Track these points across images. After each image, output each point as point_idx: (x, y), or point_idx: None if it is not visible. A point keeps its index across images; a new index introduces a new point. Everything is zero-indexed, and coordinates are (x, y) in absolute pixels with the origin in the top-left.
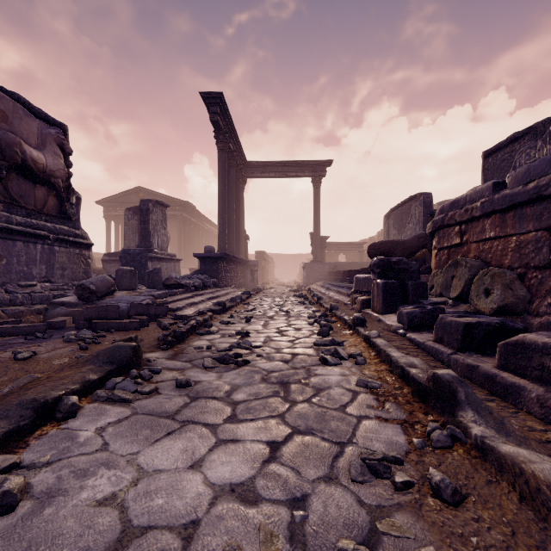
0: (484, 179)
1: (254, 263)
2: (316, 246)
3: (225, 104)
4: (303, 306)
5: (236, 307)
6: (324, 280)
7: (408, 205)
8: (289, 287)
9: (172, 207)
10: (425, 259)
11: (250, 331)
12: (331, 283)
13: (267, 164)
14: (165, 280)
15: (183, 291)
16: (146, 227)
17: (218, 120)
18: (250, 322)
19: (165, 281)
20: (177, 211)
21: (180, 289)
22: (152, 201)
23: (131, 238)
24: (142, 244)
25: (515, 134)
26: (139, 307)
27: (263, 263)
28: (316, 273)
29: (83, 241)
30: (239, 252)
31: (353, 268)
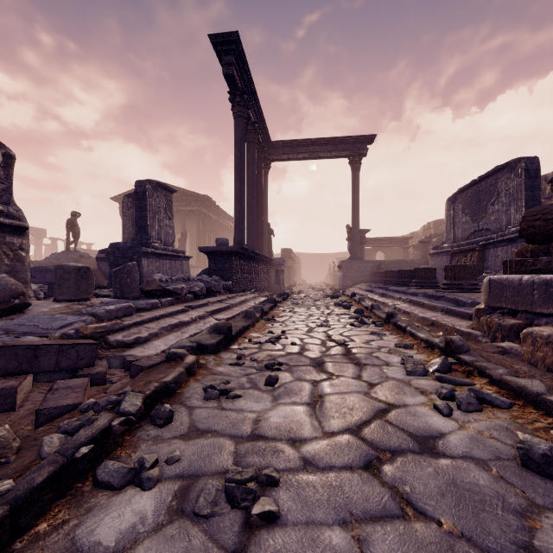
0: None
1: (279, 261)
2: (355, 241)
3: (243, 53)
4: (364, 327)
5: (252, 329)
6: (365, 282)
7: (491, 179)
8: (322, 291)
9: (190, 201)
10: (550, 251)
11: (276, 448)
12: (383, 287)
13: (295, 143)
14: (145, 283)
15: (171, 301)
16: (143, 215)
17: (233, 72)
18: (276, 386)
19: (144, 286)
20: (196, 206)
21: (164, 299)
22: (152, 183)
23: (130, 231)
24: (138, 236)
25: None
26: (0, 356)
27: (289, 263)
28: (355, 273)
29: (1, 220)
30: (262, 248)
31: (401, 267)
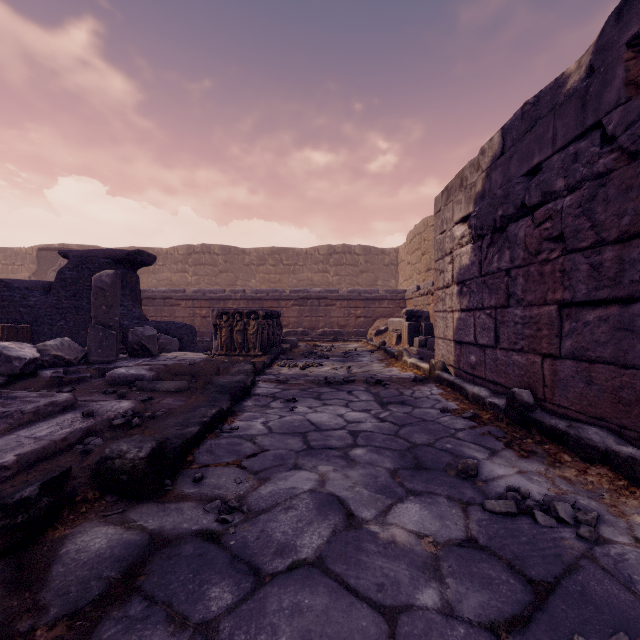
0: (38, 262)
1: None
2: None
3: None
4: None
5: None
6: None
7: None
8: None
9: None
10: None
11: None
12: None
13: None
14: None
15: None
16: None
17: None
18: None
19: None
20: None
21: None
22: None
23: None
24: None
25: (62, 248)
26: None
27: None
28: None
29: None
30: None
31: None
